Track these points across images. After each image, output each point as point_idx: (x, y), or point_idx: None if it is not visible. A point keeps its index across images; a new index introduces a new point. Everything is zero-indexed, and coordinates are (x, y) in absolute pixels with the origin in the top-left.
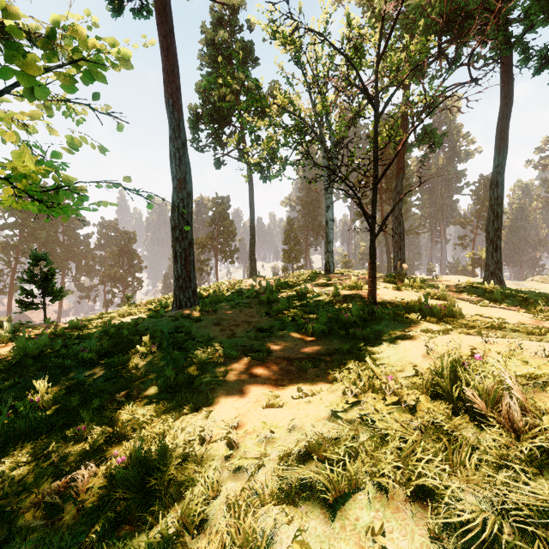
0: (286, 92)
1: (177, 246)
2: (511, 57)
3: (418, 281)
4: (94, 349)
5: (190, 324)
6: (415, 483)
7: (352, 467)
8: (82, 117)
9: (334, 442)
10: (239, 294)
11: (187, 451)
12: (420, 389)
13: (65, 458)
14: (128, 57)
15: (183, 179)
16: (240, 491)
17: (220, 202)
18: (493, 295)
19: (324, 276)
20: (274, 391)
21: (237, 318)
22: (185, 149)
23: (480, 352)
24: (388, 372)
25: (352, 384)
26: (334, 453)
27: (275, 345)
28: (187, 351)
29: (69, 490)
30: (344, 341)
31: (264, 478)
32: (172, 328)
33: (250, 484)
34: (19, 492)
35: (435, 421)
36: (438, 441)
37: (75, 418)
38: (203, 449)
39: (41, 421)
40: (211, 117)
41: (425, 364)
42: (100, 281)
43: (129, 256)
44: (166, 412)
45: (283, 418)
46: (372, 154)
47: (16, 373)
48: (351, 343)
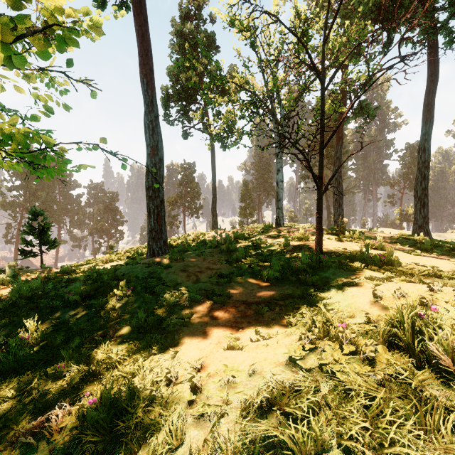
0: (242, 73)
1: (150, 203)
2: (437, 40)
3: (357, 233)
4: (78, 292)
5: (161, 270)
6: (389, 451)
7: (317, 426)
8: (65, 90)
9: (295, 393)
10: (203, 244)
11: (154, 393)
12: (376, 338)
13: (45, 394)
14: (98, 24)
15: (155, 147)
16: (203, 441)
17: (187, 168)
18: (424, 245)
19: (275, 229)
20: (234, 333)
21: (201, 265)
22: (157, 121)
23: (429, 301)
24: (341, 319)
25: (307, 330)
26: (297, 407)
27: (234, 289)
28: (157, 294)
29: (44, 428)
30: (295, 287)
31: (227, 428)
32: (145, 274)
33: (212, 436)
34: (0, 428)
35: (400, 377)
36: (404, 397)
37: (58, 354)
38: (169, 391)
39: (29, 357)
40: (180, 96)
41: (374, 311)
42: (89, 233)
43: (113, 212)
44: (137, 352)
45: (243, 361)
46: (320, 121)
47: (12, 312)
48: (302, 289)
